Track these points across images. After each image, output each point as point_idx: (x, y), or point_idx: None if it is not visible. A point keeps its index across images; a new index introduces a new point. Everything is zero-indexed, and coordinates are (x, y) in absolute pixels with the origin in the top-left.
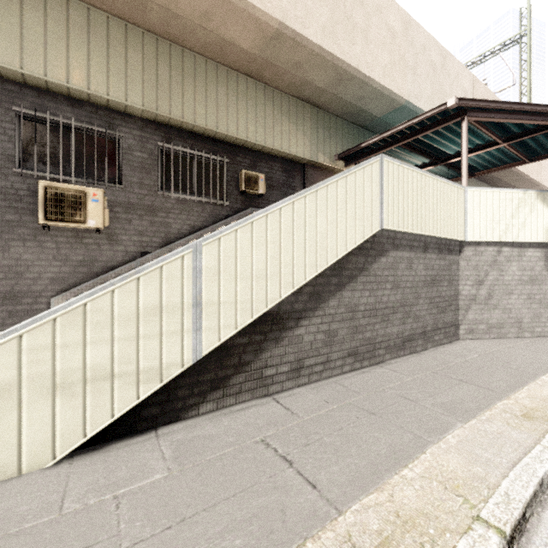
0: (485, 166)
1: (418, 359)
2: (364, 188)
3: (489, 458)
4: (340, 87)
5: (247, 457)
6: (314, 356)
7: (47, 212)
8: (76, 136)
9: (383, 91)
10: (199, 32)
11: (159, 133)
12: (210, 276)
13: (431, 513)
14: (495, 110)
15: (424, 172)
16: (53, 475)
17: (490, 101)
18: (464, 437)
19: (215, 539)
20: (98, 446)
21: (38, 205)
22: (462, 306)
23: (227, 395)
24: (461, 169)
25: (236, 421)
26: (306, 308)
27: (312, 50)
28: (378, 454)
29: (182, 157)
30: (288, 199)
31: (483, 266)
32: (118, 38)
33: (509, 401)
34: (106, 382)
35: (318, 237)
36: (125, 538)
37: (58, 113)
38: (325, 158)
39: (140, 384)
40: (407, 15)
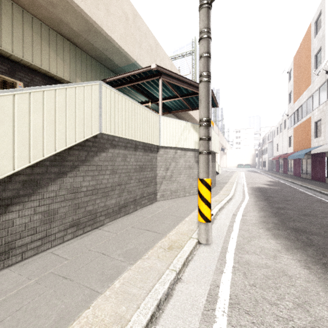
0: (175, 108)
1: (128, 218)
2: (84, 101)
3: (135, 293)
4: (90, 36)
5: None
6: (30, 235)
7: None
8: None
9: (120, 49)
10: None
11: None
12: None
13: None
14: (174, 78)
15: (134, 101)
16: None
17: (172, 72)
18: (127, 278)
19: None
20: None
21: None
22: (158, 182)
23: None
24: (159, 106)
25: None
26: (18, 195)
27: None
28: None
29: None
30: None
31: (168, 160)
32: None
33: (165, 239)
34: None
35: (31, 133)
36: None
37: None
38: None
39: None
40: (135, 10)
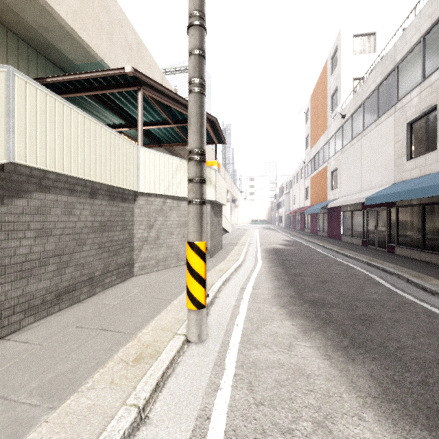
0: (167, 140)
1: (75, 310)
2: None
3: None
4: None
5: None
6: None
7: None
8: None
9: (73, 34)
10: None
11: None
12: None
13: None
14: (163, 93)
15: (88, 116)
16: None
17: (159, 84)
18: None
19: None
20: None
21: None
22: (137, 247)
23: None
24: (138, 131)
25: None
26: None
27: None
28: None
29: None
30: None
31: (153, 213)
32: None
33: (133, 342)
34: None
35: None
36: None
37: None
38: None
39: None
40: None
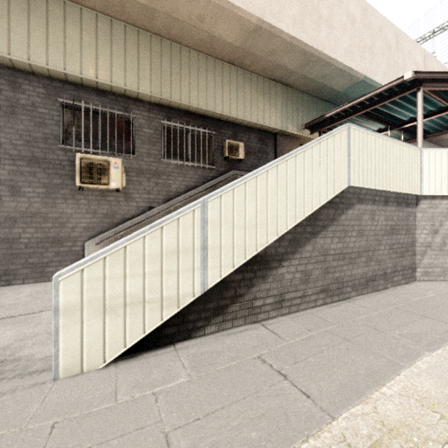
0: (436, 129)
1: (380, 296)
2: (334, 152)
3: None
4: (307, 68)
5: (248, 370)
6: (293, 291)
7: (82, 177)
8: (101, 118)
9: (344, 69)
10: (193, 32)
11: (162, 113)
12: (213, 226)
13: (412, 424)
14: None
15: (385, 137)
16: (105, 374)
17: (444, 72)
18: (433, 363)
19: (235, 430)
20: (134, 355)
21: (75, 171)
22: (418, 252)
23: (226, 320)
24: (417, 133)
25: (235, 341)
26: (286, 252)
27: (285, 39)
28: (357, 373)
29: (179, 131)
30: (273, 163)
31: (438, 217)
32: (132, 41)
33: None
34: (140, 306)
35: (296, 194)
36: (166, 424)
37: (89, 102)
38: (293, 128)
39: (163, 308)
40: (365, 3)
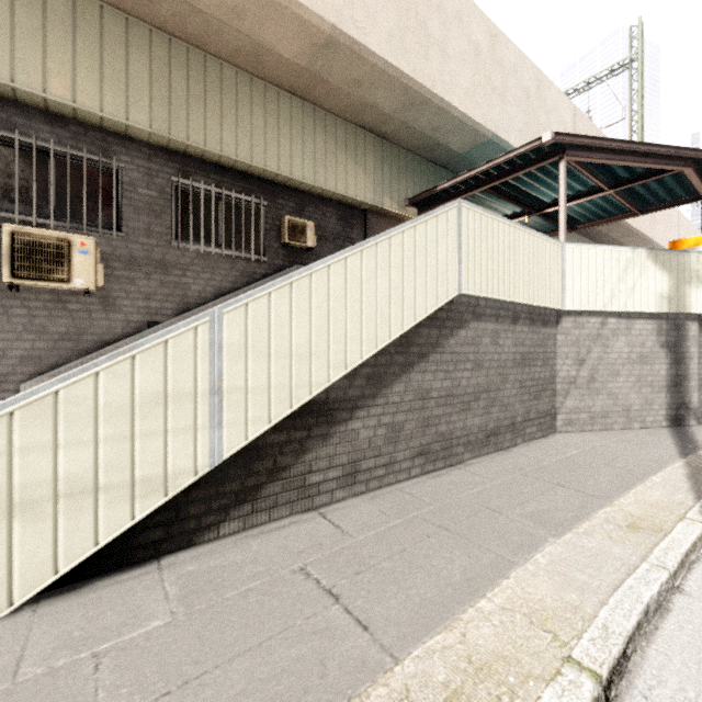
0: (588, 218)
1: (505, 458)
2: (437, 242)
3: (585, 581)
4: (411, 113)
5: (279, 592)
6: (374, 457)
7: (15, 267)
8: (58, 165)
9: (464, 120)
10: (226, 34)
11: (173, 164)
12: (233, 354)
13: (511, 655)
14: (599, 149)
15: (513, 223)
16: (8, 628)
17: (593, 137)
18: (557, 555)
19: None
20: (77, 585)
21: (1, 256)
22: (560, 391)
23: (257, 510)
24: (559, 221)
25: (269, 545)
26: (362, 395)
27: (375, 64)
28: (449, 581)
29: (205, 196)
30: (339, 253)
31: (584, 341)
32: (116, 35)
33: (612, 508)
34: (87, 497)
35: (378, 304)
36: None
37: (31, 133)
38: (393, 204)
39: (136, 498)
40: (494, 27)
